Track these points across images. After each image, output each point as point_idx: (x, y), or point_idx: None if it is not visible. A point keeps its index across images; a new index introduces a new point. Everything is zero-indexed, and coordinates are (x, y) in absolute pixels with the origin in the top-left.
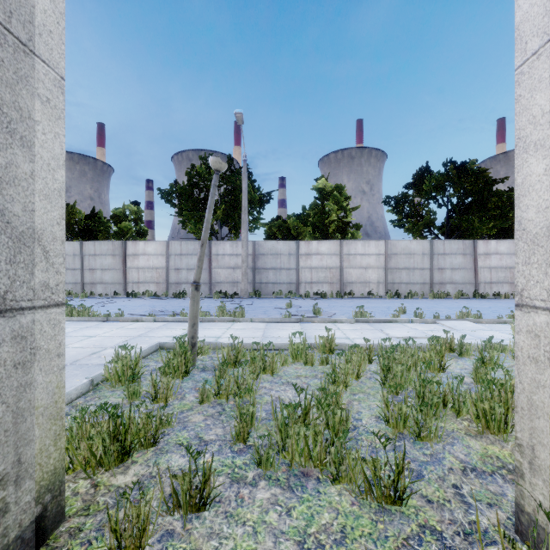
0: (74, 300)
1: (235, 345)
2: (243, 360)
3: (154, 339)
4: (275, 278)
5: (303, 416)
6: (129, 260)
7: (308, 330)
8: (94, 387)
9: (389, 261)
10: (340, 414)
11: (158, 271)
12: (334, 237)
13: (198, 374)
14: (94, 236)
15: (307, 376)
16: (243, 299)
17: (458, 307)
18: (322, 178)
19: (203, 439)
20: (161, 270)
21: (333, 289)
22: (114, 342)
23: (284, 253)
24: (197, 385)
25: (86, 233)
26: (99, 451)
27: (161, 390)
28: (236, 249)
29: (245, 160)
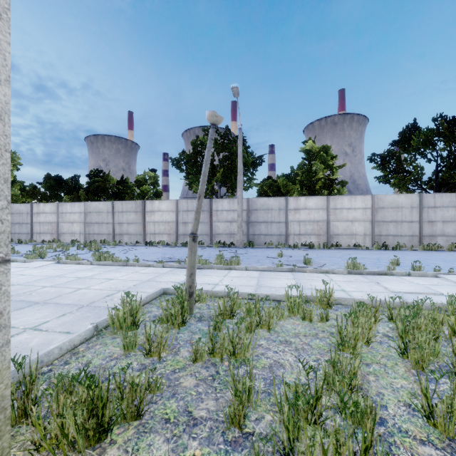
0: (106, 247)
1: (231, 293)
2: (239, 310)
3: (160, 284)
4: (266, 230)
5: (313, 401)
6: (147, 216)
7: (300, 280)
8: (99, 332)
9: (376, 215)
10: (374, 419)
11: (169, 224)
12: (321, 193)
13: (195, 324)
14: (123, 197)
15: (306, 335)
16: (239, 248)
17: (455, 260)
18: (309, 140)
19: (192, 415)
20: (171, 223)
21: (319, 240)
22: (127, 285)
23: (274, 209)
24: (192, 337)
25: (117, 195)
26: (70, 431)
27: (155, 344)
28: (233, 205)
29: (240, 128)
